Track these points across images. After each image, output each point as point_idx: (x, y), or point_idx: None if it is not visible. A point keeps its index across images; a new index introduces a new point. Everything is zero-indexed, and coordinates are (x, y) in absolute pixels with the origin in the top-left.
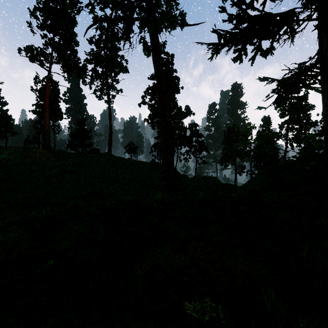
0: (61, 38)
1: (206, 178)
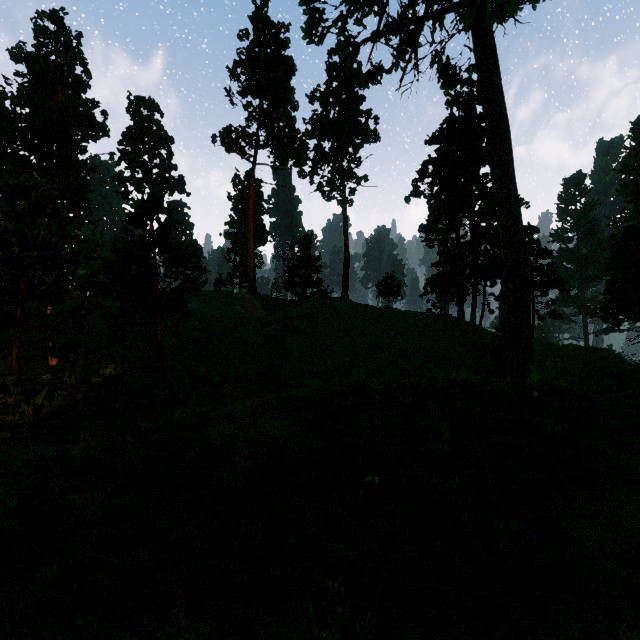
0: (272, 102)
1: (578, 350)
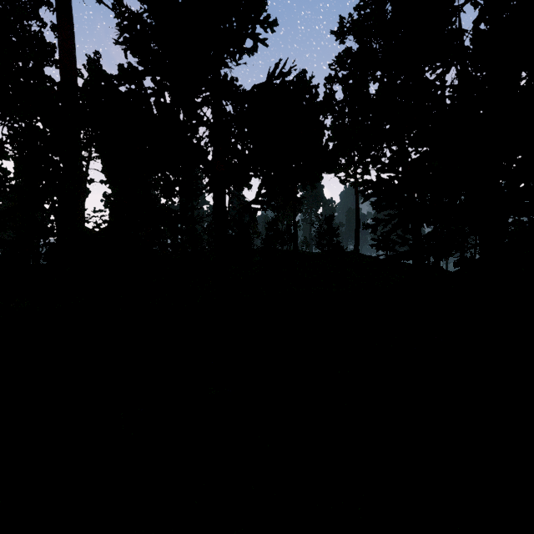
0: None
1: None
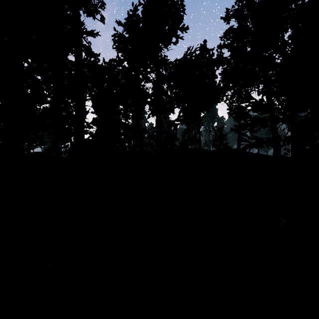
0: None
1: None
